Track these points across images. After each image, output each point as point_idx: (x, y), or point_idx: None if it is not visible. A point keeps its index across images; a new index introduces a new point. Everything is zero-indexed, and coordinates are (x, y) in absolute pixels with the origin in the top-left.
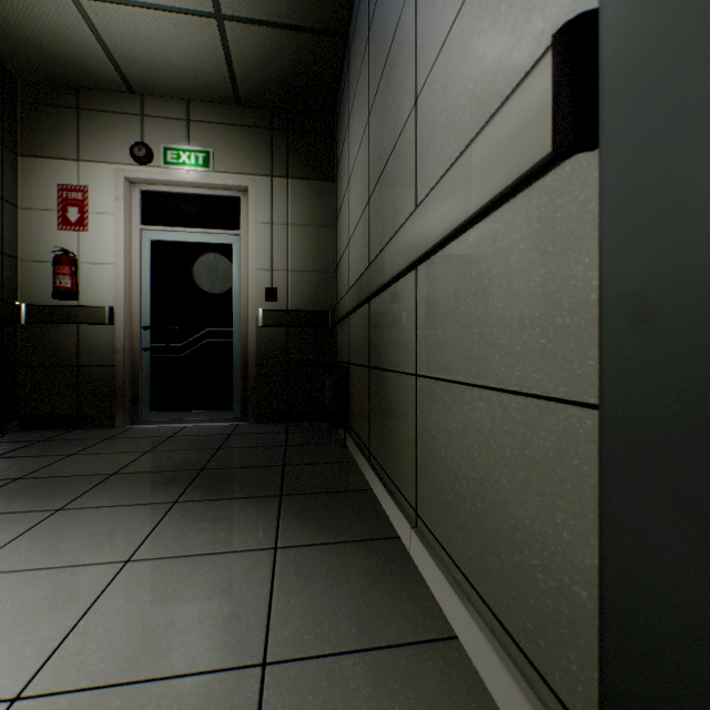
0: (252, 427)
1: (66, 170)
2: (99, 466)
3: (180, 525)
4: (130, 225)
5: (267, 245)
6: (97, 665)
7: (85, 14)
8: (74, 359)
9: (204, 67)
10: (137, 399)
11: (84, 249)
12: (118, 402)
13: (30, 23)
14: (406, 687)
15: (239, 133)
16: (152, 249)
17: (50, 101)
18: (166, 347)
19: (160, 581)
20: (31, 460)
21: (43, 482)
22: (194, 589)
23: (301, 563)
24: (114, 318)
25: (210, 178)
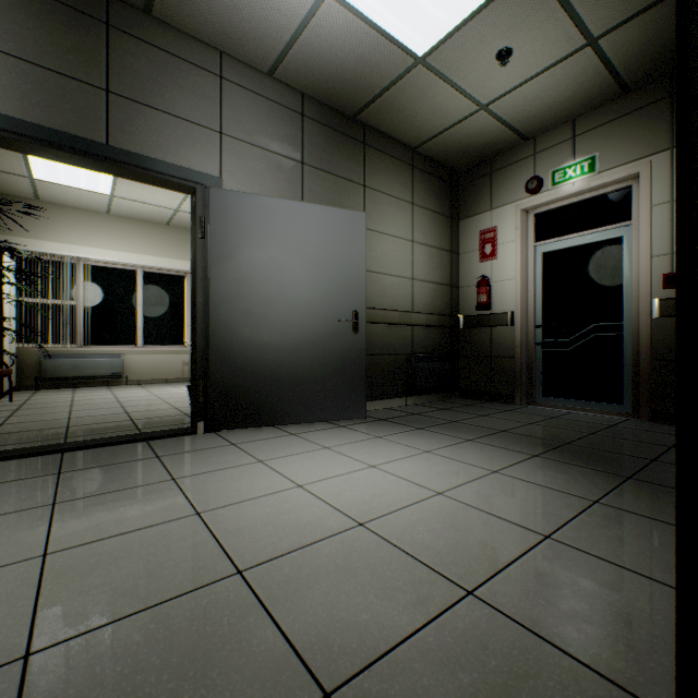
0: (640, 424)
1: (483, 220)
2: (495, 425)
3: (531, 467)
4: (525, 246)
5: (665, 227)
6: (468, 498)
7: (491, 113)
8: (488, 352)
9: (583, 86)
10: (530, 385)
11: (494, 272)
12: (516, 385)
13: (462, 138)
14: (641, 593)
15: (627, 122)
16: (542, 260)
17: (474, 176)
18: (554, 342)
19: (507, 485)
20: (461, 414)
21: (465, 425)
22: (524, 495)
23: (610, 515)
24: (513, 321)
25: (594, 181)
